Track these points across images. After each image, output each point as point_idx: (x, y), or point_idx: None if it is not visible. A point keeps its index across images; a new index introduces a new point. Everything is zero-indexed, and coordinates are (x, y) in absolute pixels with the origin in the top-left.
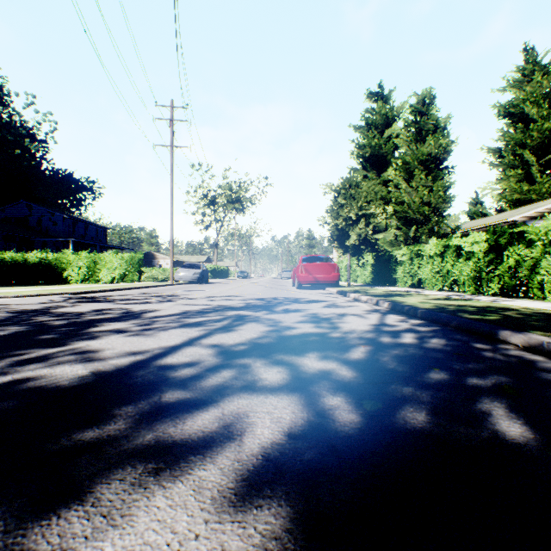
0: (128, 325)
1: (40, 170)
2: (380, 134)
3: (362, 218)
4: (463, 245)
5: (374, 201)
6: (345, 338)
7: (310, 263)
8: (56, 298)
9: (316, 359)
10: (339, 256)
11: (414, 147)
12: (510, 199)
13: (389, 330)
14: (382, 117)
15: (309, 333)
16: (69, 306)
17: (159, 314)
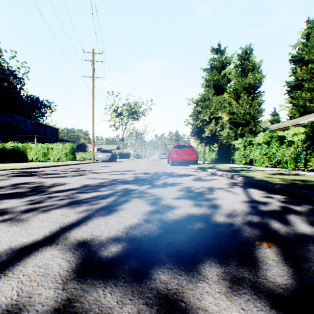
0: (20, 202)
1: (19, 95)
2: (219, 73)
3: (212, 119)
4: (286, 136)
5: (220, 109)
6: (234, 226)
7: (179, 149)
8: (4, 172)
9: (222, 290)
10: (197, 145)
11: (240, 80)
12: (298, 111)
13: (267, 209)
14: (220, 63)
15: (191, 216)
16: (1, 179)
17: (61, 188)
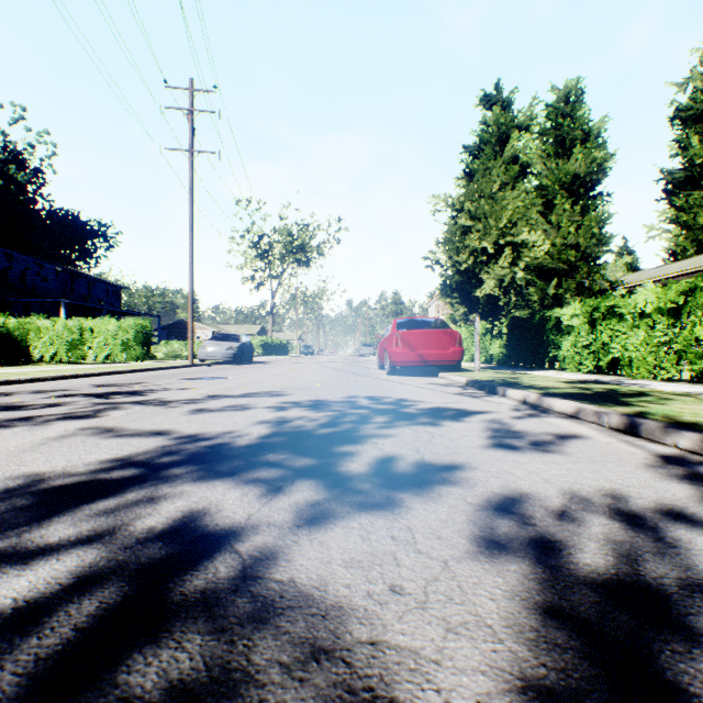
0: None
1: (32, 209)
2: (498, 154)
3: (504, 250)
4: None
5: (521, 223)
6: None
7: (412, 330)
8: None
9: None
10: (460, 319)
11: (553, 165)
12: (693, 240)
13: None
14: (501, 129)
15: None
16: None
17: None
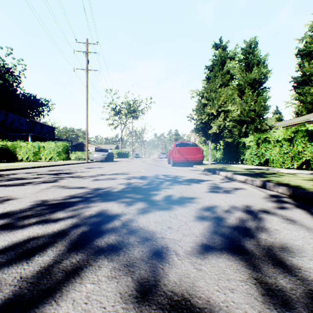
0: None
1: (15, 93)
2: (221, 69)
3: (220, 113)
4: None
5: (228, 102)
6: None
7: (182, 147)
8: None
9: None
10: (202, 142)
11: (244, 75)
12: (305, 107)
13: None
14: (222, 59)
15: None
16: None
17: None
